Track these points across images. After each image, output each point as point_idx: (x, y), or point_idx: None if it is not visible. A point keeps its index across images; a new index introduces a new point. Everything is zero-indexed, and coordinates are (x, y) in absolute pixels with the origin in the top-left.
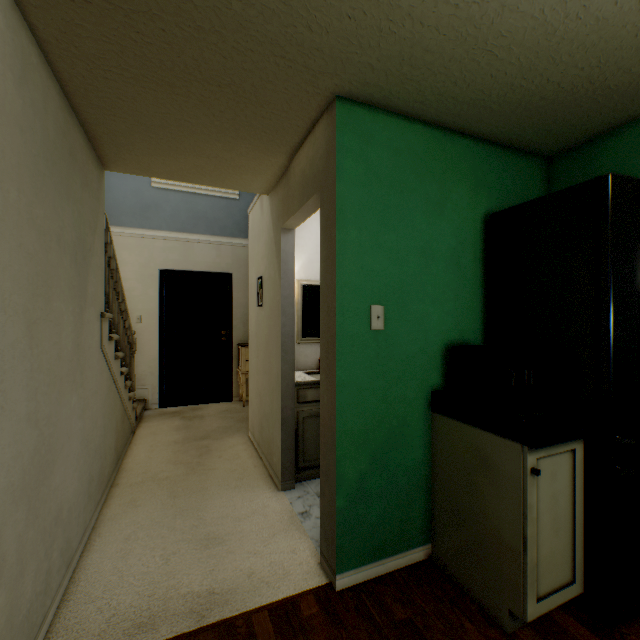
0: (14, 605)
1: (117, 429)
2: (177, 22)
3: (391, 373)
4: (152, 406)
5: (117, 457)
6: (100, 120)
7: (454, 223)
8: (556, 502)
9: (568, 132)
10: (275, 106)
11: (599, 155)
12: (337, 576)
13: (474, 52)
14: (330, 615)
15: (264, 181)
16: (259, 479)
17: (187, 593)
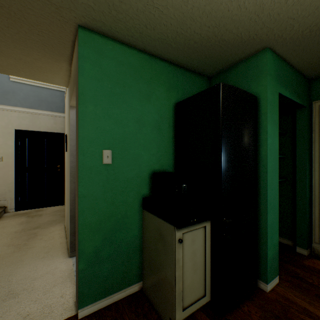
0: None
1: None
2: None
3: (117, 188)
4: (10, 210)
5: None
6: None
7: (157, 106)
8: (195, 255)
9: (214, 64)
10: (42, 27)
11: (229, 77)
12: (79, 310)
13: (149, 7)
14: None
15: (61, 78)
16: (60, 251)
17: None
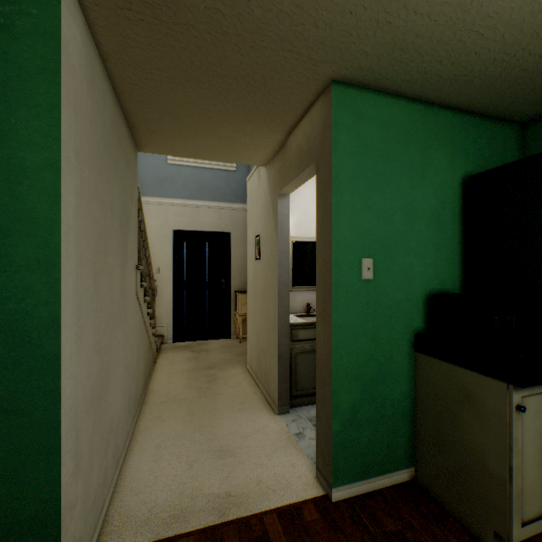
0: (87, 492)
1: (145, 358)
2: (208, 29)
3: (379, 317)
4: (167, 341)
5: (145, 381)
6: (139, 112)
7: (435, 185)
8: (539, 437)
9: None
10: (279, 92)
11: None
12: (333, 489)
13: (461, 33)
14: (329, 522)
15: (263, 155)
16: (258, 404)
17: (209, 493)
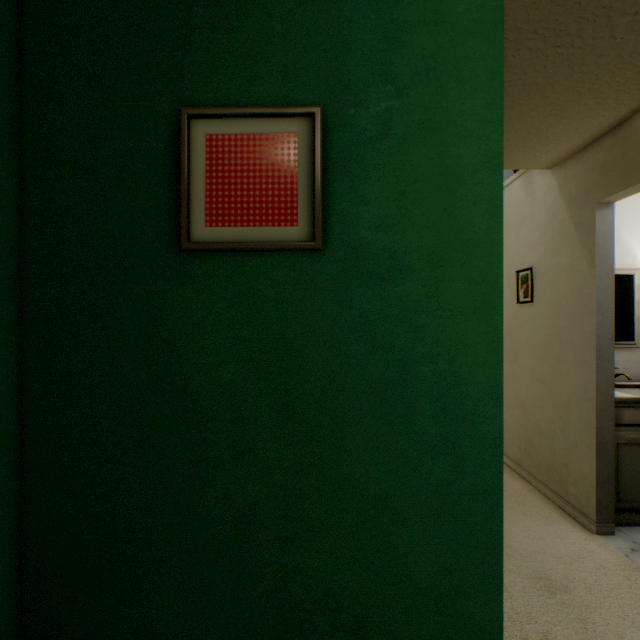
0: None
1: None
2: None
3: None
4: None
5: None
6: None
7: None
8: None
9: None
10: None
11: None
12: None
13: None
14: None
15: (563, 150)
16: (547, 509)
17: None
